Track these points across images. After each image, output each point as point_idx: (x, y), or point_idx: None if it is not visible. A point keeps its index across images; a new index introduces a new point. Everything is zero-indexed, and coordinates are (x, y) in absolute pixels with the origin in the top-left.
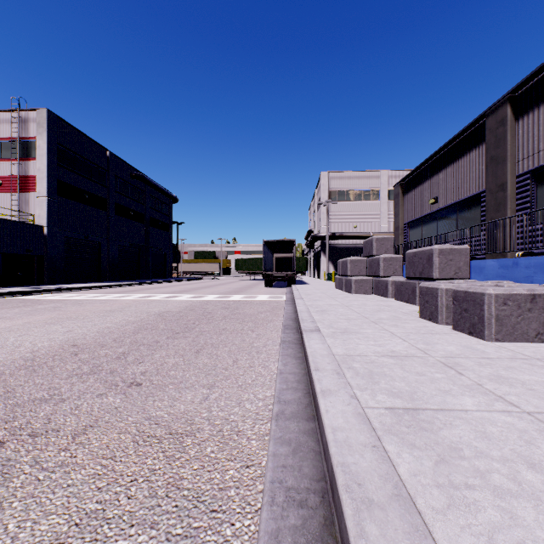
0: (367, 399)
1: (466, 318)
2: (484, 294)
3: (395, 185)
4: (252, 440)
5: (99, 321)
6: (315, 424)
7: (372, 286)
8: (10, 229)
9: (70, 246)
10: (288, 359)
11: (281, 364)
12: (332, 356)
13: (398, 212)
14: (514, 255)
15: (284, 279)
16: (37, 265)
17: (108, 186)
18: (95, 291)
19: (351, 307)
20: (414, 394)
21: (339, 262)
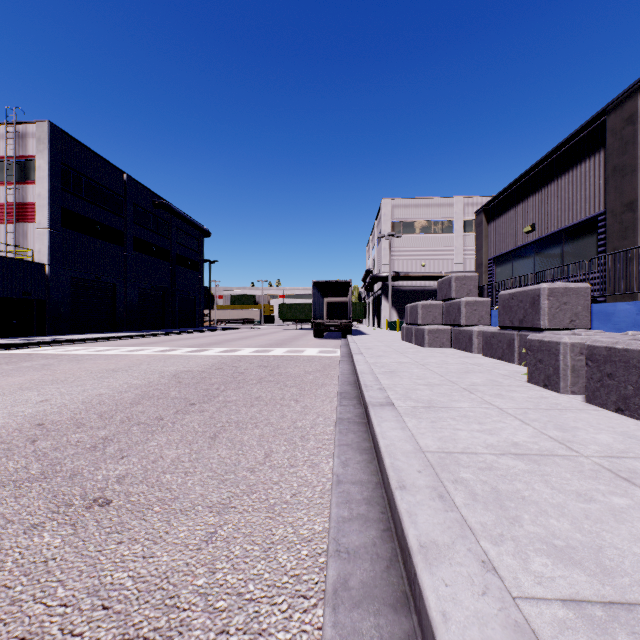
0: (515, 571)
1: (610, 387)
2: None
3: (477, 211)
4: None
5: (92, 385)
6: (412, 622)
7: (451, 338)
8: (3, 268)
9: (79, 288)
10: (349, 454)
11: (339, 462)
12: (422, 455)
13: (481, 245)
14: None
15: (338, 328)
16: (37, 312)
17: (125, 216)
18: (106, 343)
19: (428, 366)
20: (601, 555)
21: (407, 307)
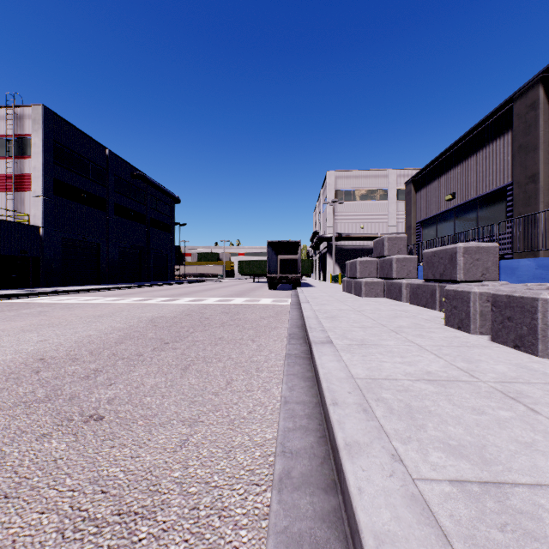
0: (417, 462)
1: (510, 328)
2: (538, 299)
3: (407, 182)
4: (242, 529)
5: (82, 328)
6: (338, 500)
7: (384, 289)
8: (4, 230)
9: (68, 247)
10: (295, 381)
11: (286, 388)
12: (353, 381)
13: (410, 211)
14: (547, 254)
15: (289, 281)
16: (33, 267)
17: (107, 186)
18: (91, 294)
19: (364, 312)
20: (484, 451)
21: (347, 263)
